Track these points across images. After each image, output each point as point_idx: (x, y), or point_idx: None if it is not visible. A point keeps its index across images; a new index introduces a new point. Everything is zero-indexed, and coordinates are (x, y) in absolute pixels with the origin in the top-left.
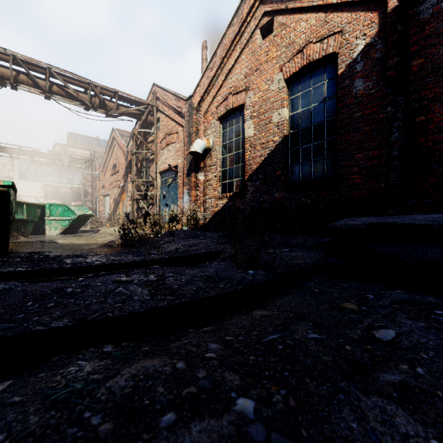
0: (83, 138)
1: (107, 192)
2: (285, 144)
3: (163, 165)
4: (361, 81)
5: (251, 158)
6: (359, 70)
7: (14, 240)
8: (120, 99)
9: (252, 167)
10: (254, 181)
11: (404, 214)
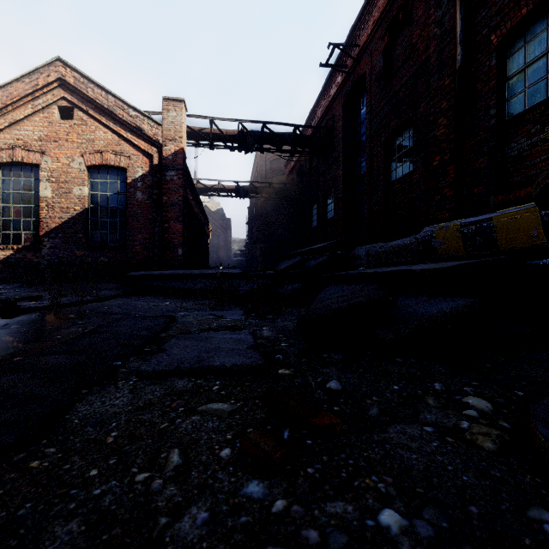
0: None
1: None
2: (86, 214)
3: None
4: (141, 193)
5: (49, 217)
6: (140, 187)
7: None
8: None
9: (51, 225)
10: (52, 238)
11: (160, 270)
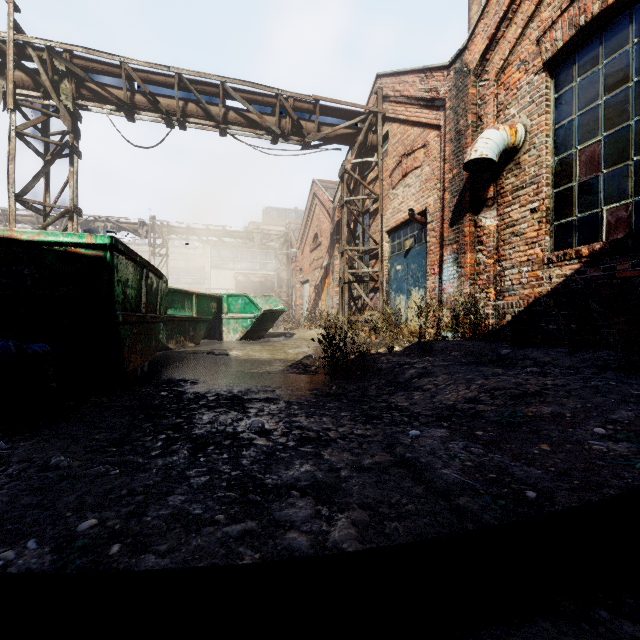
0: (279, 211)
1: (306, 278)
2: None
3: (395, 215)
4: None
5: None
6: None
7: (181, 348)
8: (322, 113)
9: None
10: None
11: None
